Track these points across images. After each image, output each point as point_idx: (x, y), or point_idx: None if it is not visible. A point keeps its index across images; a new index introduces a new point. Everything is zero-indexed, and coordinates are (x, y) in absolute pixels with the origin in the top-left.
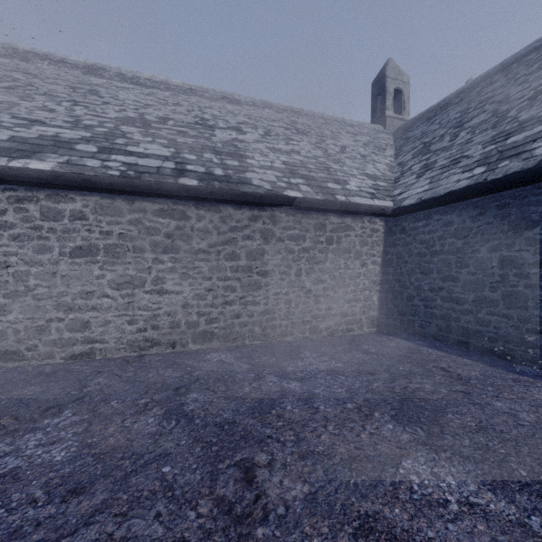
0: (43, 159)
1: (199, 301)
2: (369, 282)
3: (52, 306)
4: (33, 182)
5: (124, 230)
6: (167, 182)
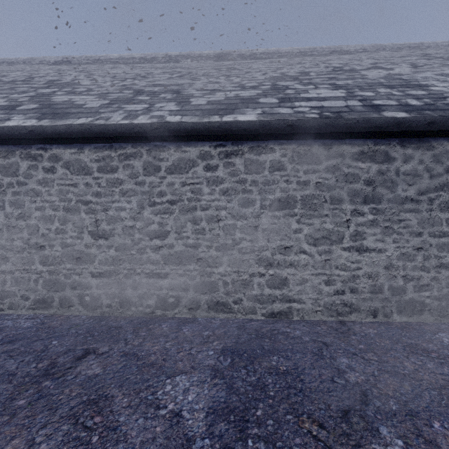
0: (243, 113)
1: (405, 261)
2: None
3: (254, 261)
4: (242, 134)
5: (321, 179)
6: (374, 117)
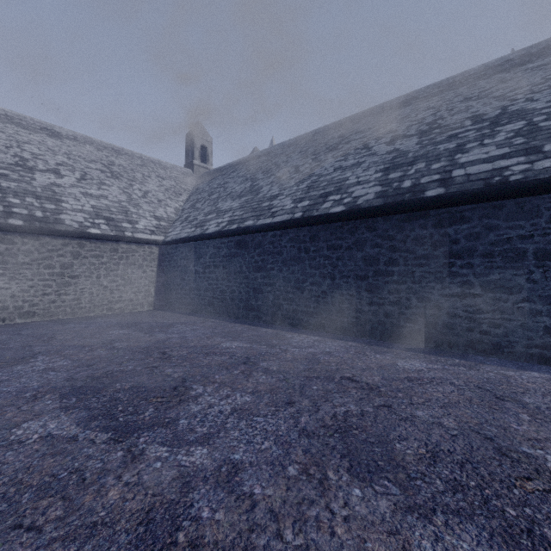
0: None
1: (24, 293)
2: (149, 282)
3: None
4: None
5: None
6: None
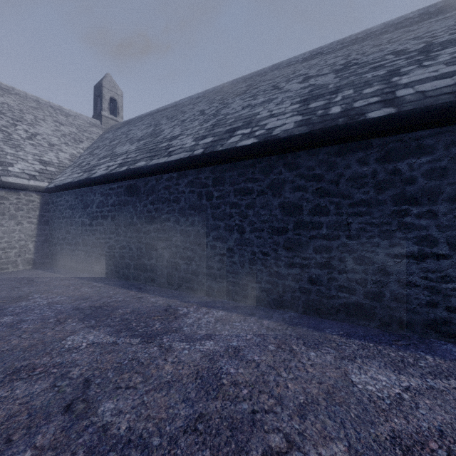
0: None
1: None
2: (25, 235)
3: None
4: None
5: None
6: None
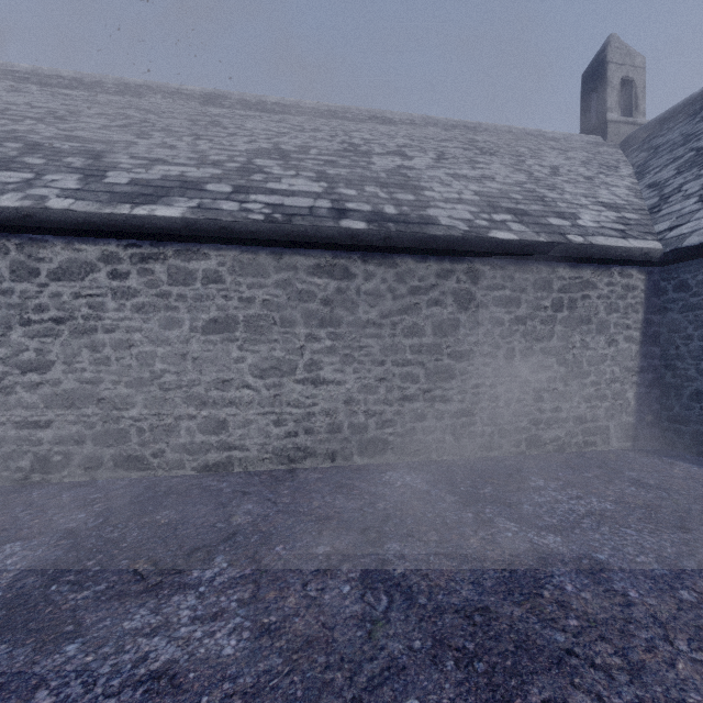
0: (170, 204)
1: (367, 394)
2: (621, 369)
3: (182, 399)
4: (160, 234)
5: (270, 296)
6: (326, 226)
